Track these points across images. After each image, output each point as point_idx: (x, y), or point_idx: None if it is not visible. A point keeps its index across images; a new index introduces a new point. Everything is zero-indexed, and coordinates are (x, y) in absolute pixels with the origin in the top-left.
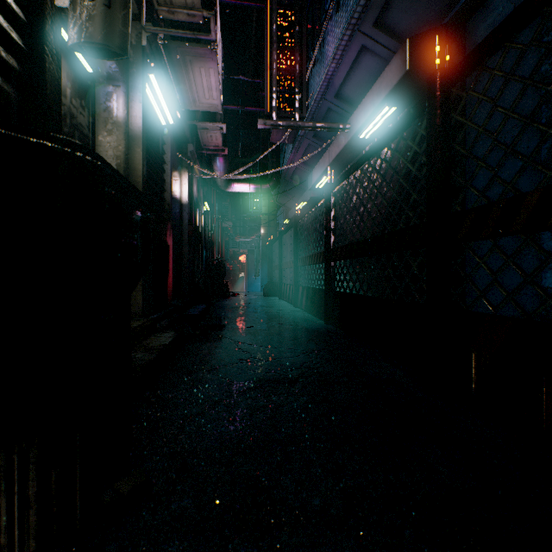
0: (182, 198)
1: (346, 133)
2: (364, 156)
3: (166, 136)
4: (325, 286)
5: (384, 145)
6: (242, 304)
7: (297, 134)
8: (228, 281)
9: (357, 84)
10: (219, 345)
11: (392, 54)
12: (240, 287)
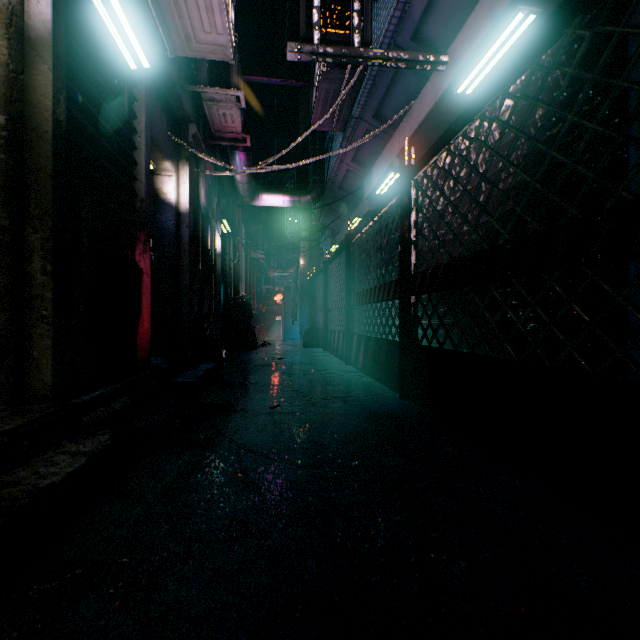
0: (180, 204)
1: (431, 90)
2: (494, 81)
3: (138, 89)
4: (401, 337)
5: (558, 28)
6: (272, 359)
7: (349, 115)
8: (262, 326)
9: (451, 10)
10: (204, 459)
11: None
12: (276, 333)
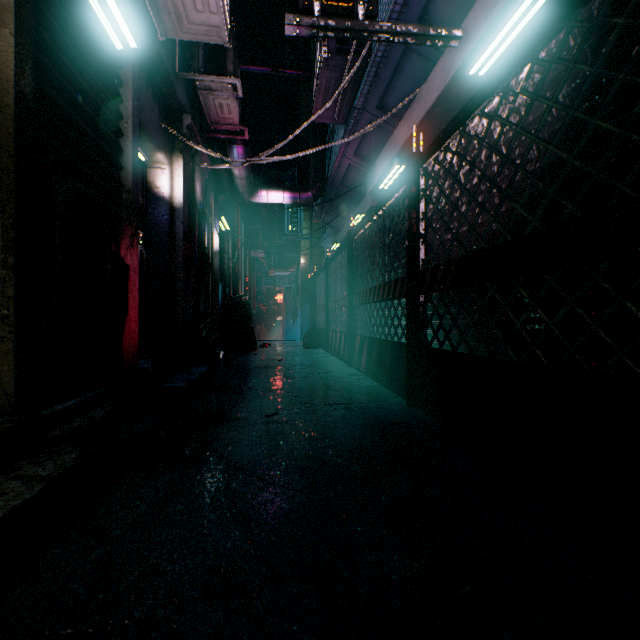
0: (174, 199)
1: (440, 73)
2: (520, 46)
3: (125, 71)
4: (408, 338)
5: None
6: (271, 360)
7: (352, 105)
8: (263, 326)
9: None
10: (186, 481)
11: None
12: (277, 334)
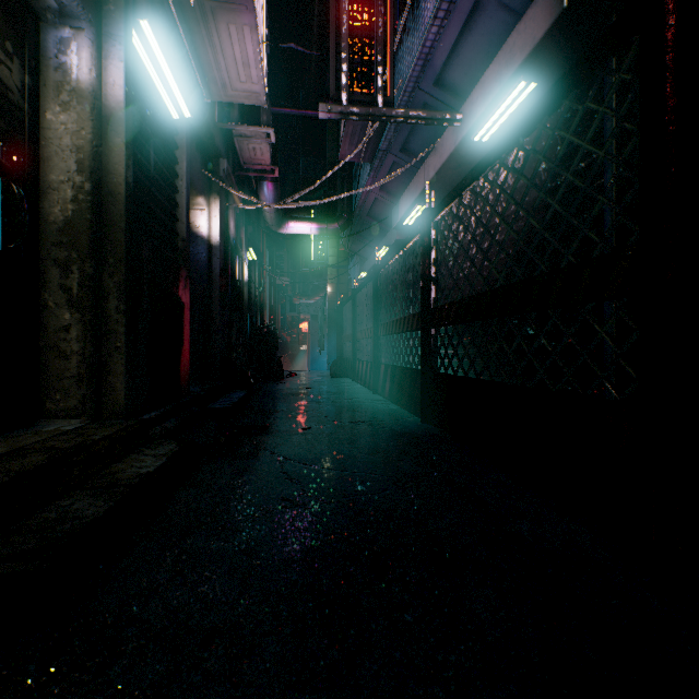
0: (211, 237)
1: (452, 135)
2: (492, 152)
3: (180, 137)
4: (422, 365)
5: (533, 123)
6: (300, 388)
7: (377, 147)
8: (286, 356)
9: (469, 62)
10: (252, 465)
11: (528, 3)
12: (301, 364)
